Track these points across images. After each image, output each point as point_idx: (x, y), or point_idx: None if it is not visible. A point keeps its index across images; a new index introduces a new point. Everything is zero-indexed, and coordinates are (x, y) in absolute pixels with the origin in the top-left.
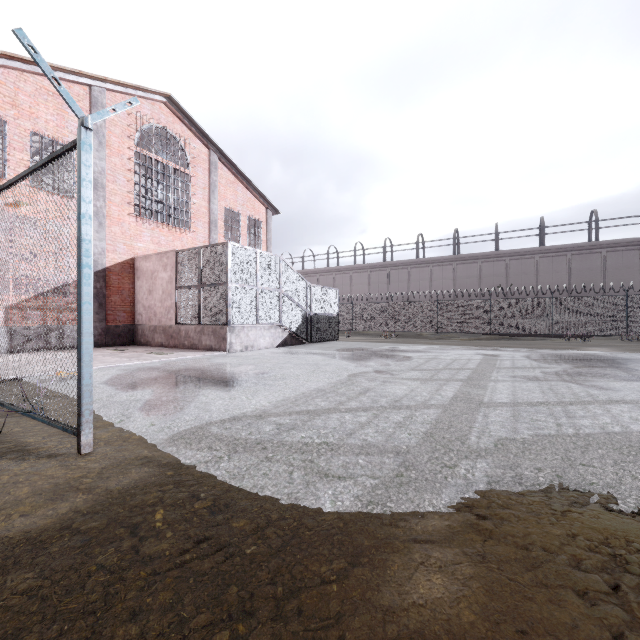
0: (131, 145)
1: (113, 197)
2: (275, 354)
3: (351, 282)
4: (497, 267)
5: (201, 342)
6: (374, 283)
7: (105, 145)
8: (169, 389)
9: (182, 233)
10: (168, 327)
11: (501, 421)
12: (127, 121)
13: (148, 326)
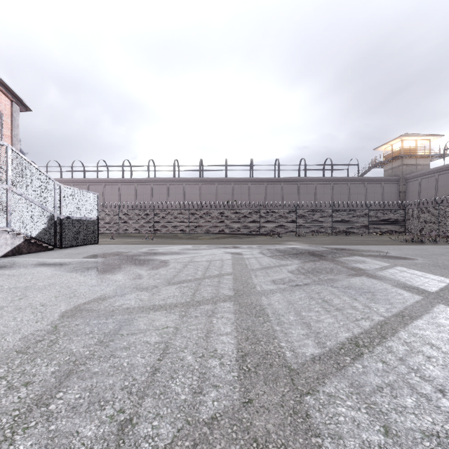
0: None
1: None
2: None
3: (120, 192)
4: (227, 188)
5: None
6: (140, 194)
7: None
8: None
9: None
10: None
11: None
12: None
13: None
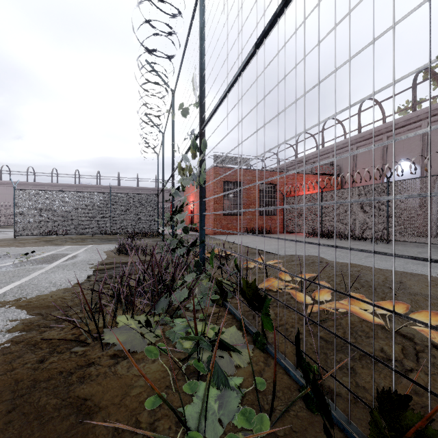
0: None
1: None
2: None
3: None
4: None
5: None
6: None
7: None
8: None
9: None
10: None
11: None
12: None
13: None
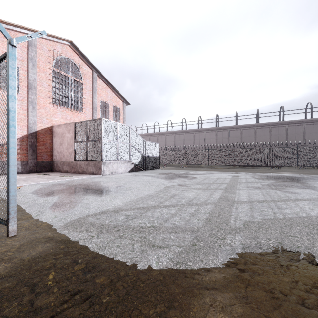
0: (50, 66)
1: (40, 94)
2: (127, 176)
3: (166, 140)
4: (236, 133)
5: (88, 170)
6: (177, 140)
7: (36, 66)
8: (68, 196)
9: (78, 113)
10: (70, 162)
11: (245, 211)
12: (48, 54)
13: (60, 162)
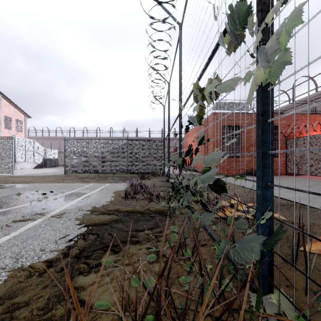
0: None
1: None
2: (34, 170)
3: None
4: None
5: None
6: None
7: None
8: None
9: None
10: None
11: None
12: None
13: None
